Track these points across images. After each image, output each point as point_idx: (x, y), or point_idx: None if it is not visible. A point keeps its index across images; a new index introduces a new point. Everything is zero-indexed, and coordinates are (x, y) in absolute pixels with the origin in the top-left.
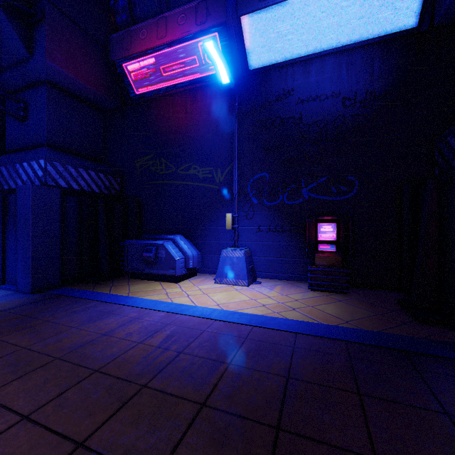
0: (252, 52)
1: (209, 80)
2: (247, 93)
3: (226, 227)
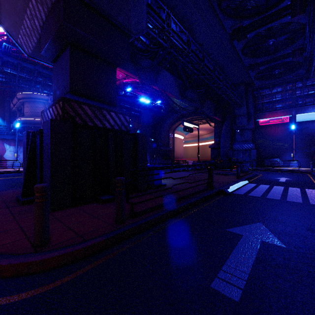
0: (297, 119)
1: (283, 123)
2: (295, 127)
3: (291, 156)
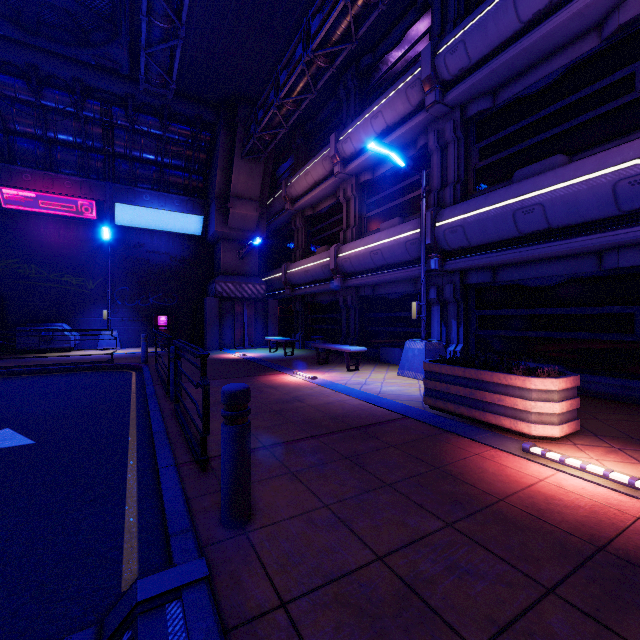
0: (119, 217)
1: (83, 220)
2: (113, 237)
3: (103, 318)
